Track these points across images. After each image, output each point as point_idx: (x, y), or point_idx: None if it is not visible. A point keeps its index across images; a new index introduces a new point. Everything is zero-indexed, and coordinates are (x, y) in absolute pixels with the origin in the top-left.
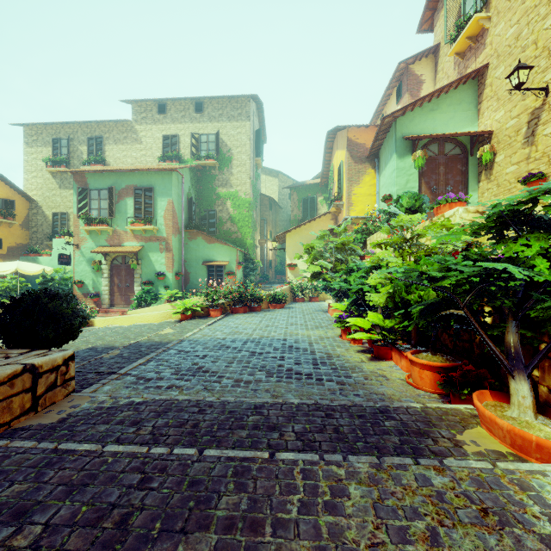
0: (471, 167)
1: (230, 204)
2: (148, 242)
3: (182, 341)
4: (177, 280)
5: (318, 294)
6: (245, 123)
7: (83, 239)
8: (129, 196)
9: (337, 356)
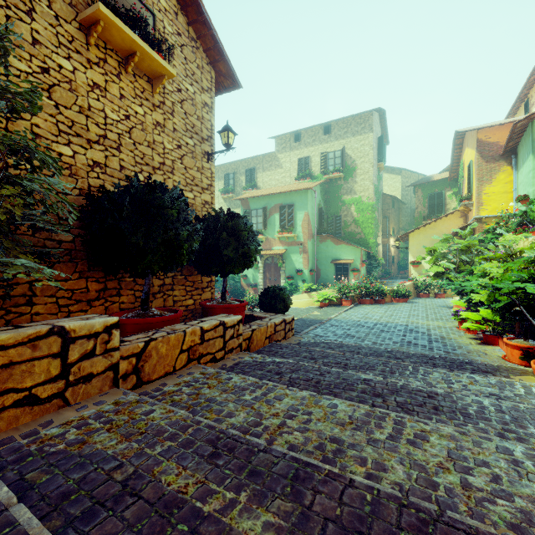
0: None
1: (354, 209)
2: (290, 246)
3: (330, 320)
4: (311, 275)
5: (444, 291)
6: (368, 135)
7: None
8: (276, 212)
9: (449, 339)
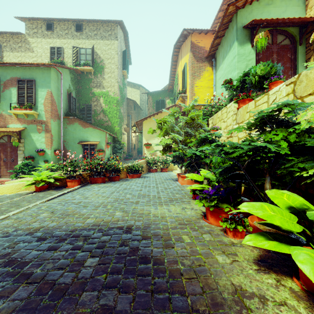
0: (300, 55)
1: (102, 100)
2: (30, 124)
3: None
4: (57, 155)
5: (167, 166)
6: (114, 42)
7: None
8: (13, 86)
9: (233, 300)
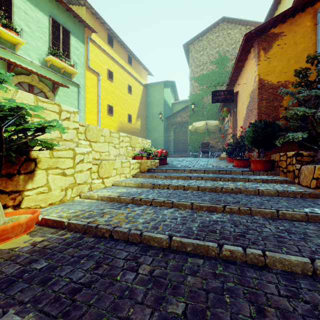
0: None
1: None
2: None
3: None
4: None
5: None
6: None
7: None
8: None
9: None
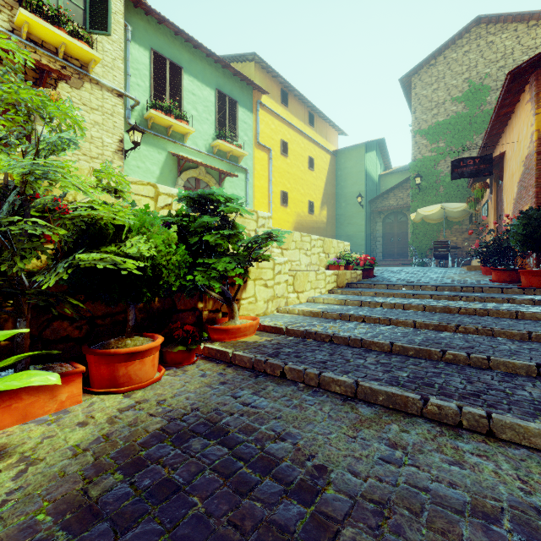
0: None
1: None
2: None
3: None
4: None
5: None
6: None
7: None
8: None
9: None
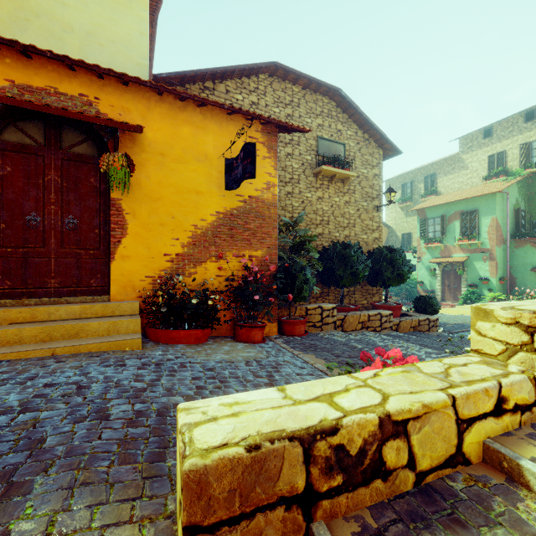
0: None
1: None
2: (472, 253)
3: None
4: (501, 284)
5: None
6: None
7: (423, 253)
8: (456, 219)
9: None
